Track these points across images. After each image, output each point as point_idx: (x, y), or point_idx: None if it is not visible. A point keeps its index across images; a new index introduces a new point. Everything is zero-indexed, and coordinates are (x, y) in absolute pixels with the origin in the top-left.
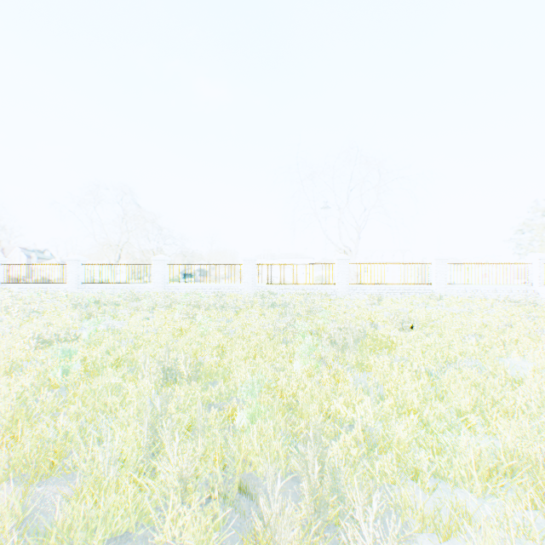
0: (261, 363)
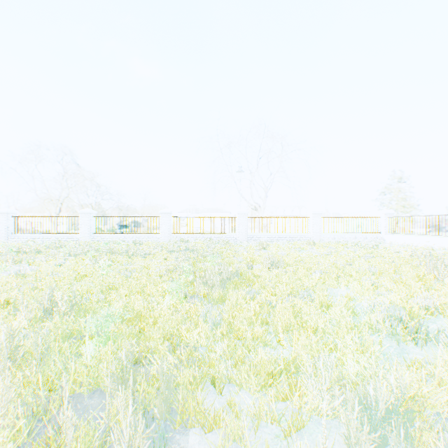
0: (140, 299)
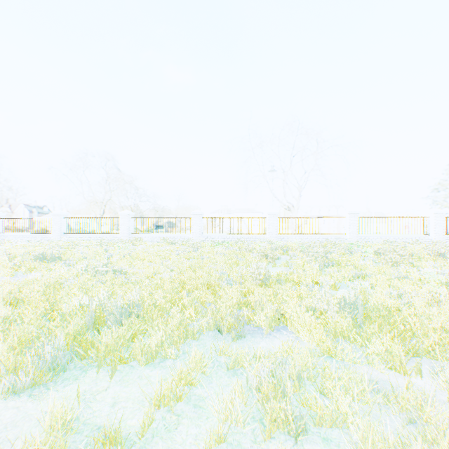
0: None
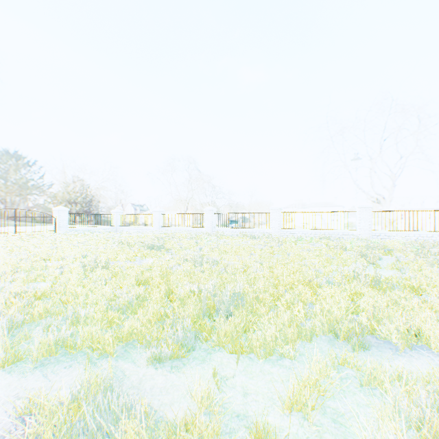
0: None
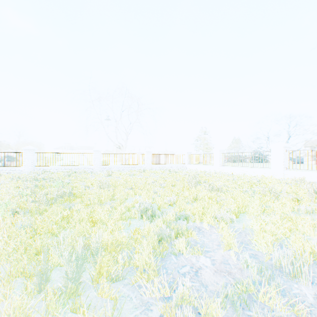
0: None
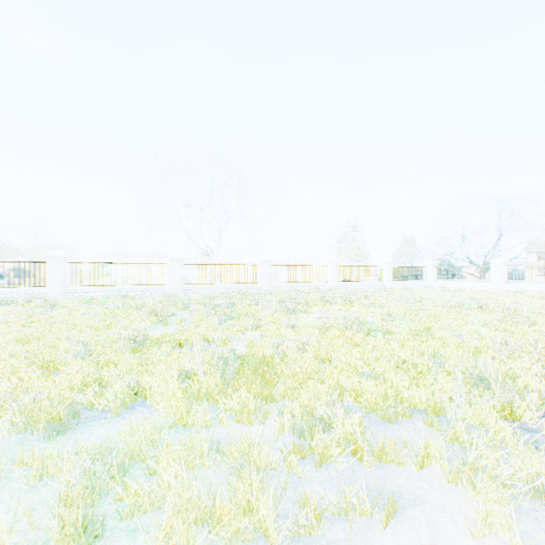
0: None
